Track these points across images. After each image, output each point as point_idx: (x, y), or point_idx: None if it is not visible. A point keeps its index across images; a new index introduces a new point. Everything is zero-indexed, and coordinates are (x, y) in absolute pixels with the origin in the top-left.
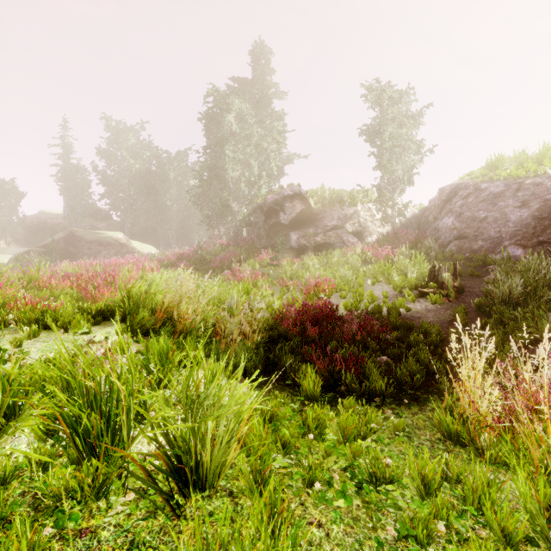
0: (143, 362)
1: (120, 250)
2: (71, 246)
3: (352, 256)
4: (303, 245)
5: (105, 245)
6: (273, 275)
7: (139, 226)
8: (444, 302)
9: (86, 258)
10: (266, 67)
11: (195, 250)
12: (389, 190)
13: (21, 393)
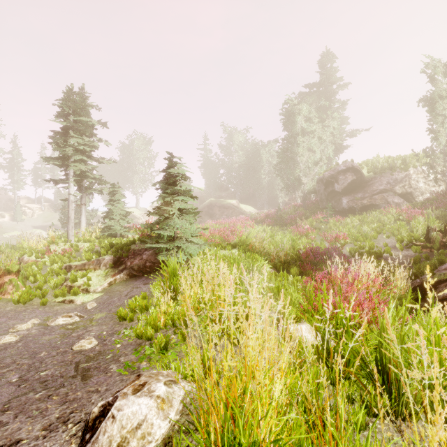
0: (244, 258)
1: (234, 210)
2: (210, 210)
3: (384, 216)
4: (351, 207)
5: (226, 208)
6: (323, 228)
7: (245, 194)
8: (422, 251)
9: (217, 216)
10: (330, 71)
11: (276, 211)
12: (441, 155)
13: None
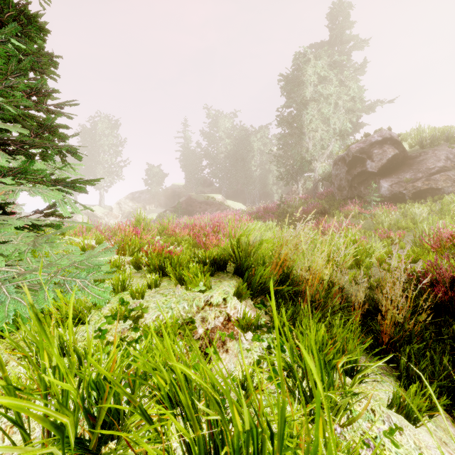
0: (285, 362)
1: (220, 207)
2: (189, 206)
3: None
4: (398, 193)
5: (210, 204)
6: (363, 225)
7: (232, 189)
8: None
9: (198, 214)
10: (345, 22)
11: (278, 205)
12: None
13: (131, 375)
